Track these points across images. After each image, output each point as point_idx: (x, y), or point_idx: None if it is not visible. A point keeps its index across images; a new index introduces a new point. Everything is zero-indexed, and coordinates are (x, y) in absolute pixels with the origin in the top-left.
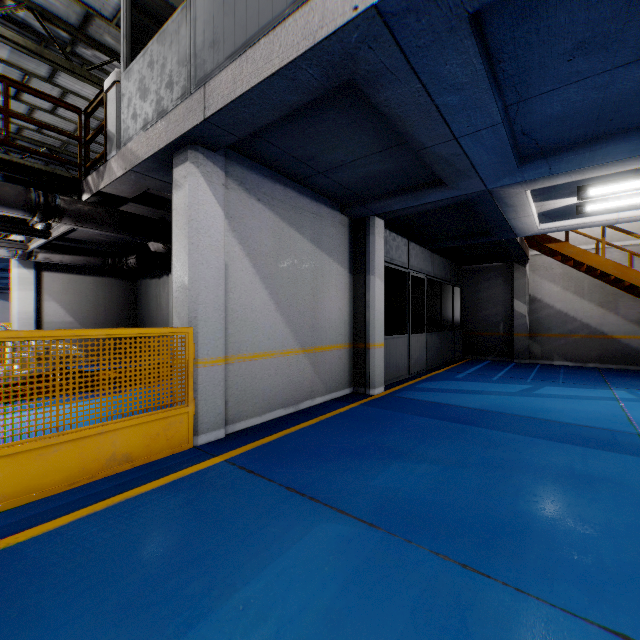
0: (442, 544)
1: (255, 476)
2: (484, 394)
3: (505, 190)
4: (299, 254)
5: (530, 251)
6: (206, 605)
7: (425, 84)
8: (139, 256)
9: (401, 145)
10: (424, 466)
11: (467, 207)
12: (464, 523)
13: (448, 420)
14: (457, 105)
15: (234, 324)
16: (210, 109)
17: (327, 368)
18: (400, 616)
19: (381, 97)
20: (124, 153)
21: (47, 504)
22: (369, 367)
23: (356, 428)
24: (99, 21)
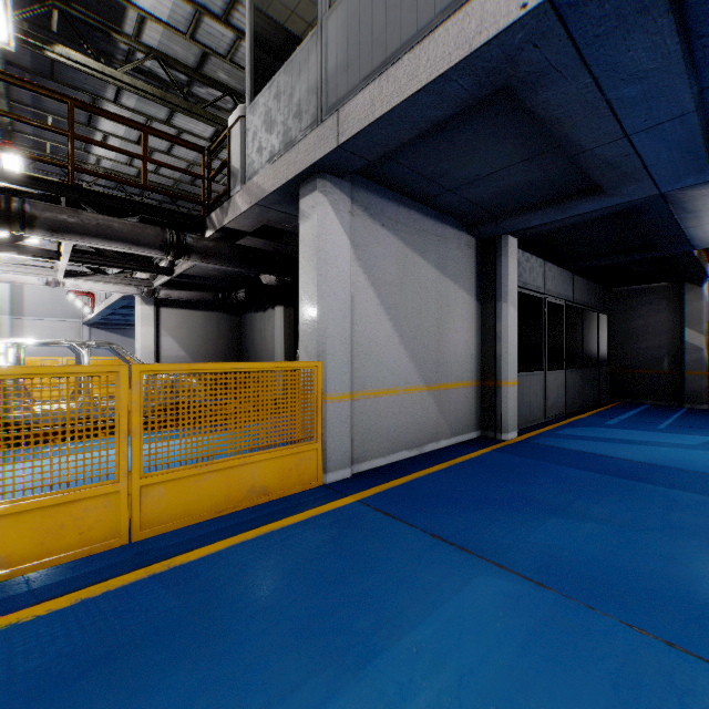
0: (634, 616)
1: (394, 519)
2: (650, 445)
3: (685, 192)
4: (423, 282)
5: (707, 266)
6: (378, 643)
7: (597, 78)
8: (248, 290)
9: (552, 151)
10: (589, 525)
11: (628, 217)
12: (658, 595)
13: (608, 474)
14: (635, 97)
15: (359, 358)
16: (344, 135)
17: (452, 408)
18: (599, 687)
19: (539, 99)
20: (249, 187)
21: (202, 528)
22: (500, 408)
23: (494, 476)
24: (214, 58)
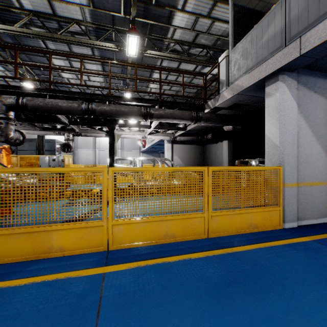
0: None
1: None
2: None
3: None
4: None
5: None
6: None
7: None
8: (212, 134)
9: None
10: None
11: None
12: None
13: None
14: None
15: (301, 165)
16: (305, 48)
17: None
18: None
19: None
20: (232, 87)
21: (234, 238)
22: None
23: None
24: (201, 35)
